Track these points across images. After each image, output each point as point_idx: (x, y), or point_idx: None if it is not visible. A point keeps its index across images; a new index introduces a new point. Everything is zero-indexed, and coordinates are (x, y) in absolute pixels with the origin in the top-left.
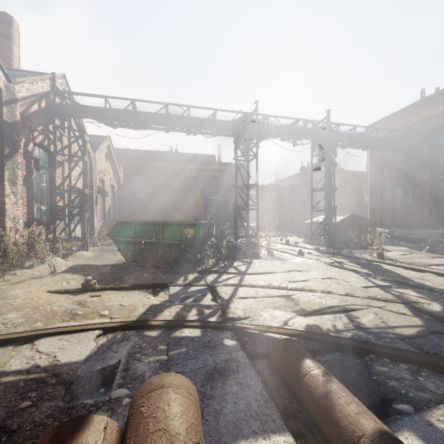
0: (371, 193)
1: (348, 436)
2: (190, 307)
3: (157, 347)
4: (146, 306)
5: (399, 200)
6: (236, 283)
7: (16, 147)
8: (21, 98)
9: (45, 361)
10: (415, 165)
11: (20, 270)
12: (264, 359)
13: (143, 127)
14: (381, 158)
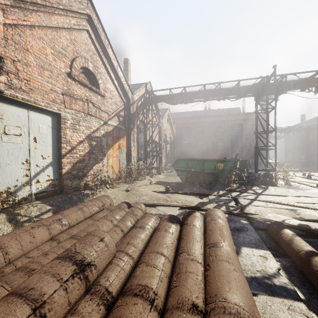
0: None
1: (296, 251)
2: (221, 205)
3: None
4: (198, 202)
5: None
6: (252, 198)
7: (134, 124)
8: (135, 101)
9: (162, 213)
10: None
11: (138, 181)
12: (263, 231)
13: (190, 101)
14: None
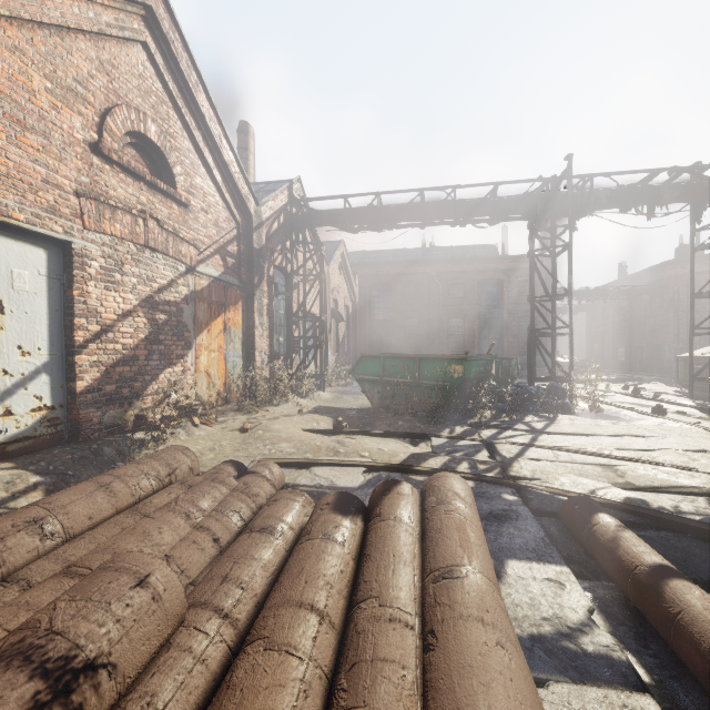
0: None
1: (626, 566)
2: (460, 460)
3: None
4: (407, 453)
5: None
6: (526, 442)
7: (262, 274)
8: (265, 220)
9: (325, 483)
10: None
11: (270, 407)
12: (553, 518)
13: (391, 226)
14: None
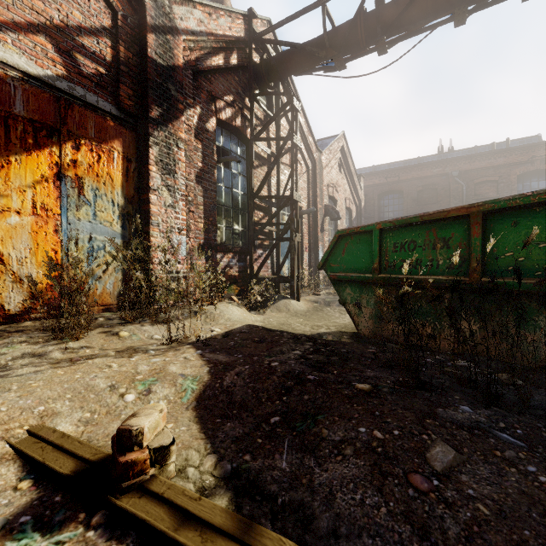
0: None
1: None
2: None
3: None
4: None
5: None
6: None
7: (174, 110)
8: (186, 31)
9: None
10: None
11: (138, 326)
12: None
13: (400, 33)
14: None
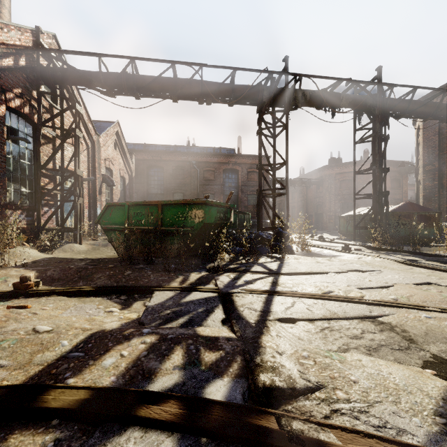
0: (425, 180)
1: None
2: (171, 343)
3: None
4: (80, 337)
5: None
6: (268, 288)
7: None
8: None
9: None
10: None
11: None
12: None
13: (146, 94)
14: (440, 136)
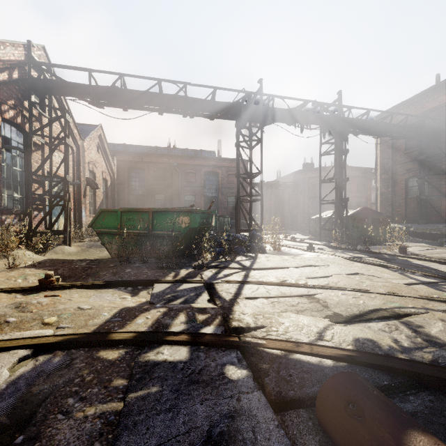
0: (381, 187)
1: None
2: (176, 311)
3: (110, 382)
4: (114, 310)
5: (413, 194)
6: (241, 279)
7: None
8: None
9: None
10: (431, 155)
11: None
12: (300, 408)
13: (134, 107)
14: (393, 149)
